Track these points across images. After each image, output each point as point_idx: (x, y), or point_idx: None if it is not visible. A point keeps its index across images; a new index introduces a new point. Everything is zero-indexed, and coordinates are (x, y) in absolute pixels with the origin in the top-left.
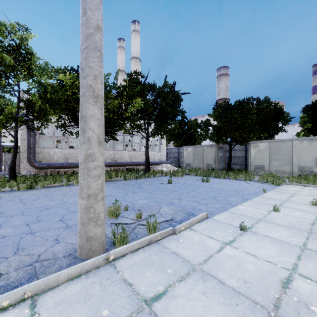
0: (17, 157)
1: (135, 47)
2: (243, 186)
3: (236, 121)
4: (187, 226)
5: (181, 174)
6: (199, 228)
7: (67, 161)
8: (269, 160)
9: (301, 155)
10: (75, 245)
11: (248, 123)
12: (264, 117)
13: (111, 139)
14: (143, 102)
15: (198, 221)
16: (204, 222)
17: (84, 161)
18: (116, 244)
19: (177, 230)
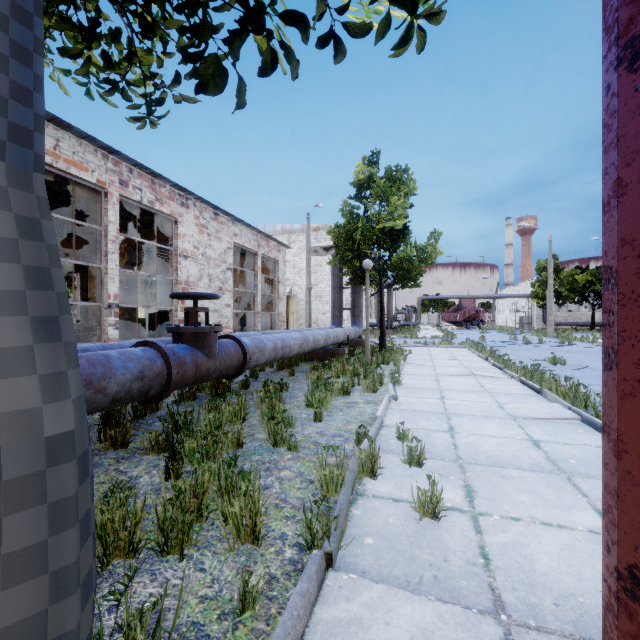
0: (529, 319)
1: None
2: None
3: None
4: None
5: None
6: None
7: (566, 321)
8: None
9: None
10: None
11: None
12: None
13: None
14: None
15: None
16: None
17: None
18: None
19: None
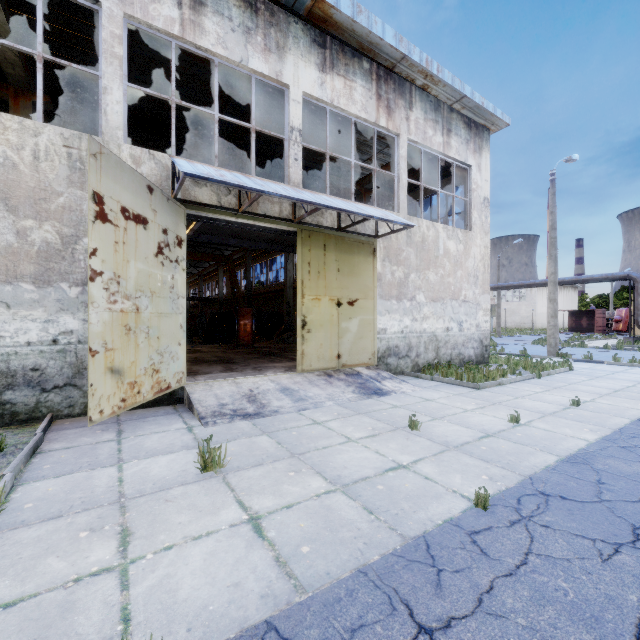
0: None
1: None
2: None
3: None
4: None
5: None
6: (634, 410)
7: None
8: None
9: None
10: None
11: None
12: None
13: None
14: None
15: None
16: (636, 415)
17: None
18: None
19: None
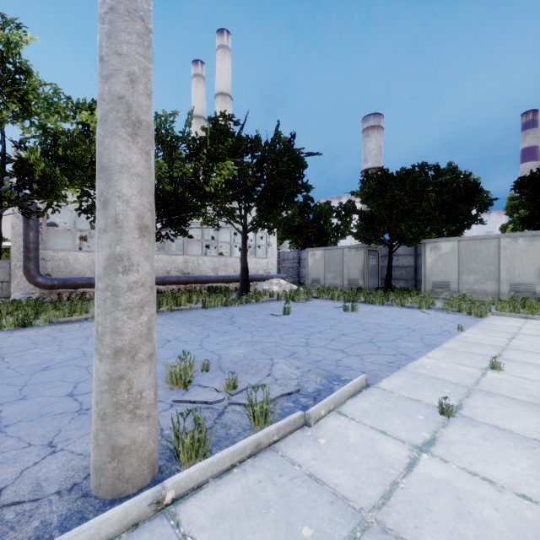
0: (6, 267)
1: (224, 76)
2: (420, 320)
3: (401, 203)
4: (331, 407)
5: (304, 297)
6: (355, 410)
7: None
8: (459, 272)
9: (515, 263)
10: (89, 460)
11: (423, 208)
12: (449, 197)
13: (180, 234)
14: (238, 167)
15: (351, 394)
16: (364, 395)
17: (106, 272)
18: (180, 459)
19: (313, 417)
